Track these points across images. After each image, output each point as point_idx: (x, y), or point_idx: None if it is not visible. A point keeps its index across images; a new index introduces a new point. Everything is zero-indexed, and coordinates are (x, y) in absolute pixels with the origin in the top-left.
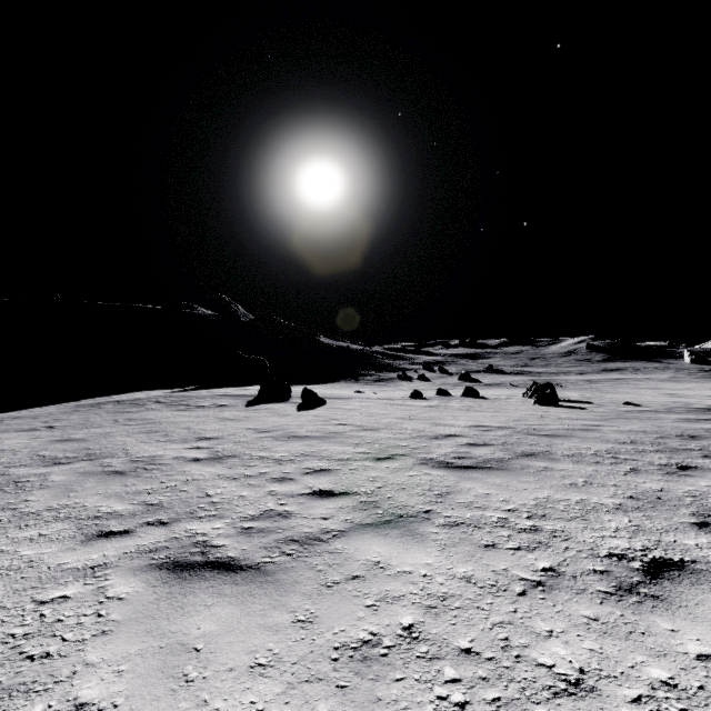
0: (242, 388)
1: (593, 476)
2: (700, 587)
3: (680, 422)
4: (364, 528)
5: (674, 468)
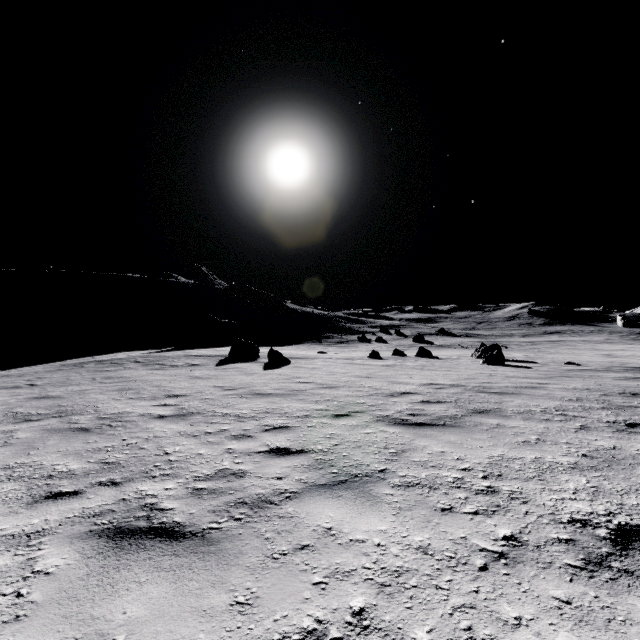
0: (215, 349)
1: (545, 433)
2: None
3: (620, 380)
4: (318, 489)
5: (623, 425)
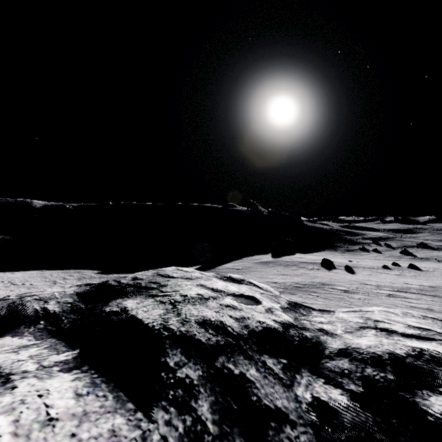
0: (296, 256)
1: None
2: None
3: None
4: (408, 300)
5: None
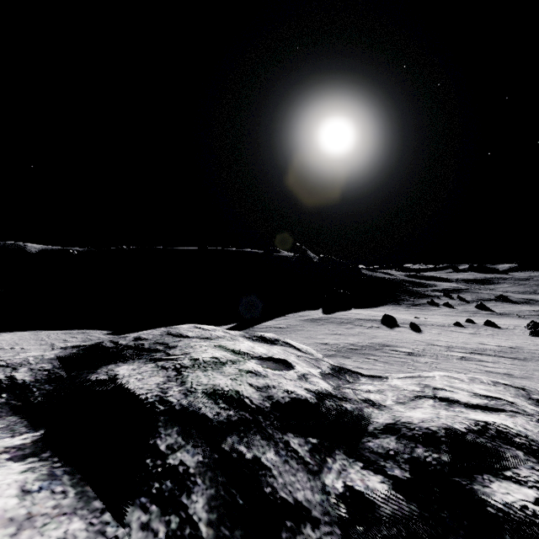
0: (352, 312)
1: (534, 362)
2: (537, 372)
3: None
4: (483, 363)
5: None
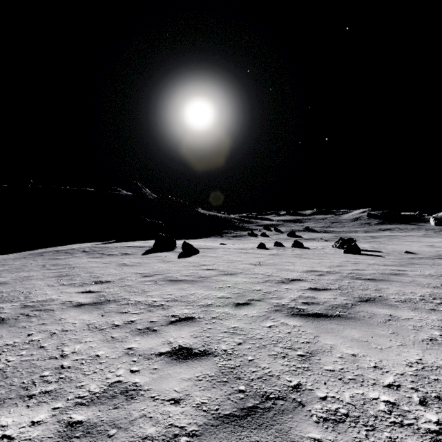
0: (145, 241)
1: None
2: None
3: None
4: (223, 426)
5: None
